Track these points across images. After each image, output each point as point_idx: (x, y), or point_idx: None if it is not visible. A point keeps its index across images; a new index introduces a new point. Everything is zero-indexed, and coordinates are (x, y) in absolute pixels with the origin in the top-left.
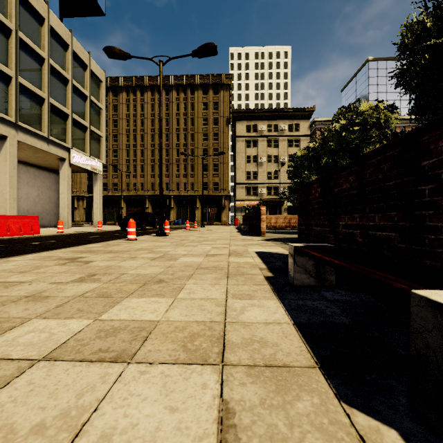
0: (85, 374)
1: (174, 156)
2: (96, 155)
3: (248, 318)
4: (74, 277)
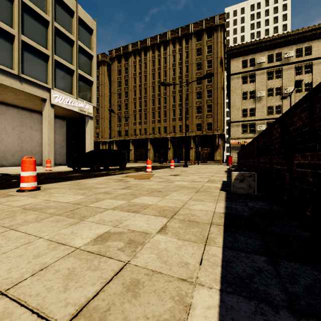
0: None
1: (171, 102)
2: (87, 98)
3: None
4: None
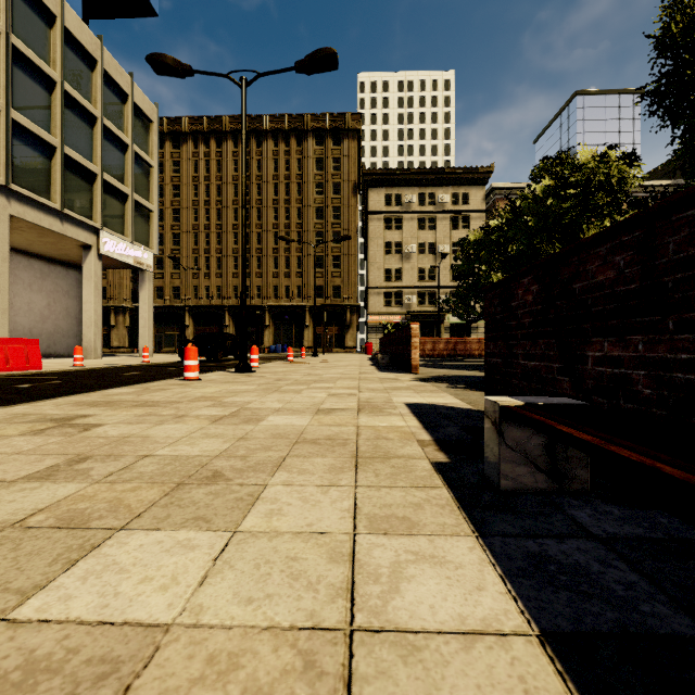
0: None
1: (270, 243)
2: (143, 240)
3: (414, 614)
4: (39, 465)
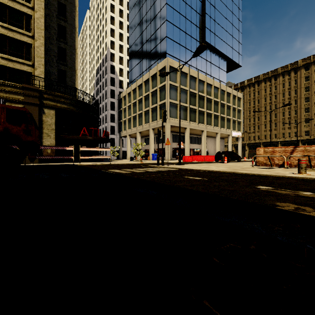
0: None
1: (281, 116)
2: (239, 130)
3: None
4: None
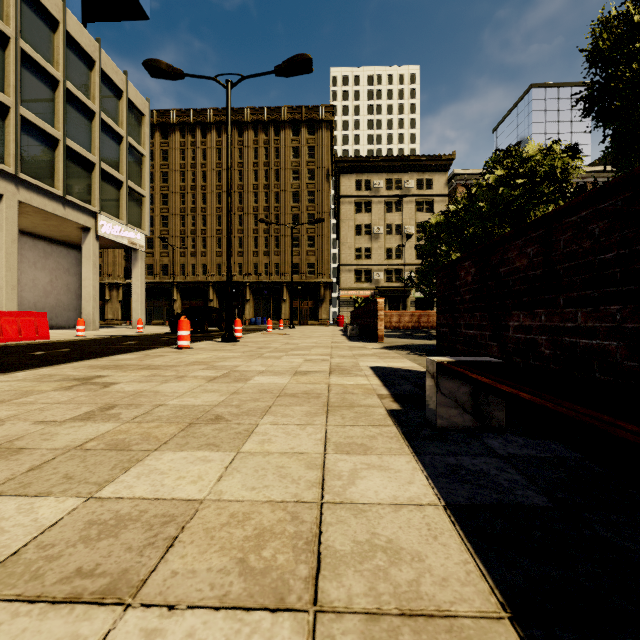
0: (30, 638)
1: (251, 224)
2: (136, 223)
3: (364, 495)
4: (78, 411)
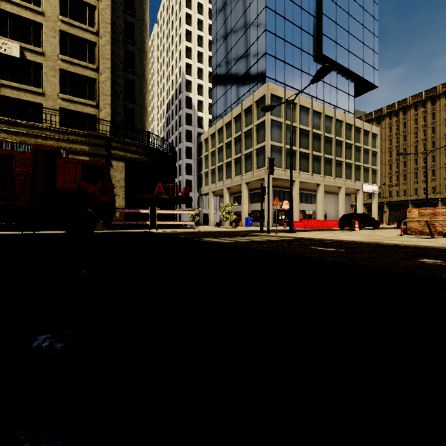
0: None
1: (442, 160)
2: (374, 182)
3: None
4: None
